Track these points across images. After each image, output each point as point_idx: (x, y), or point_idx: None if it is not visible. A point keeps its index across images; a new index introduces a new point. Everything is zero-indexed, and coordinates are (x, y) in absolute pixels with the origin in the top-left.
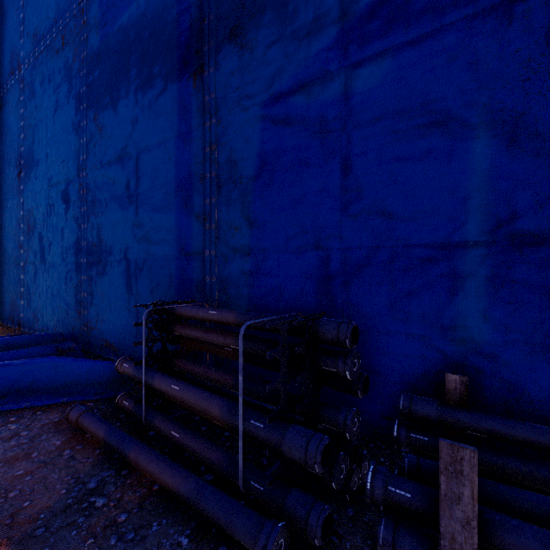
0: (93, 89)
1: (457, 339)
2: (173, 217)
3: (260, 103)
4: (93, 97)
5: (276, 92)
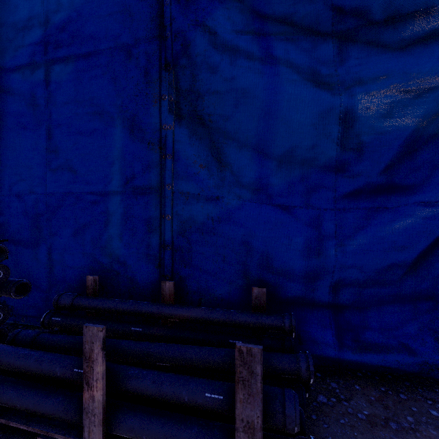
0: None
1: (108, 253)
2: None
3: None
4: None
5: (2, 66)
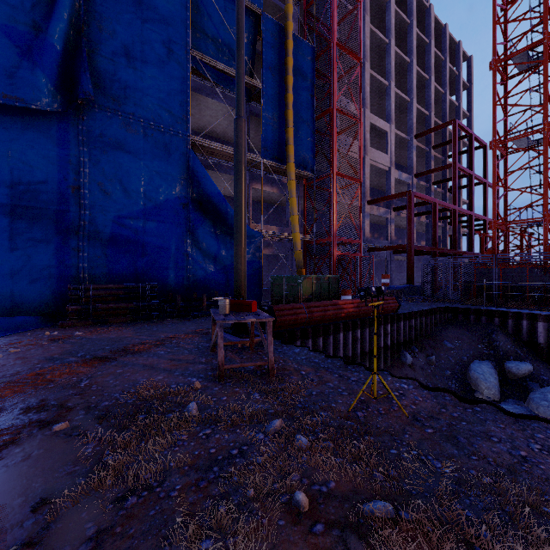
0: None
1: (169, 287)
2: (53, 246)
3: (112, 216)
4: None
5: (119, 215)
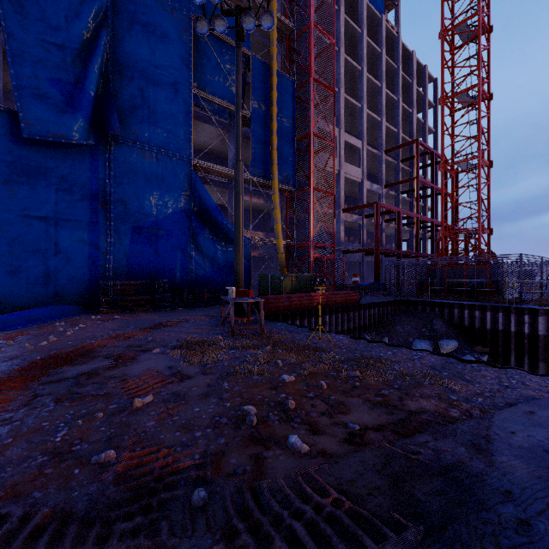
0: (1, 165)
1: (176, 284)
2: (87, 251)
3: (131, 226)
4: (1, 169)
5: (137, 225)
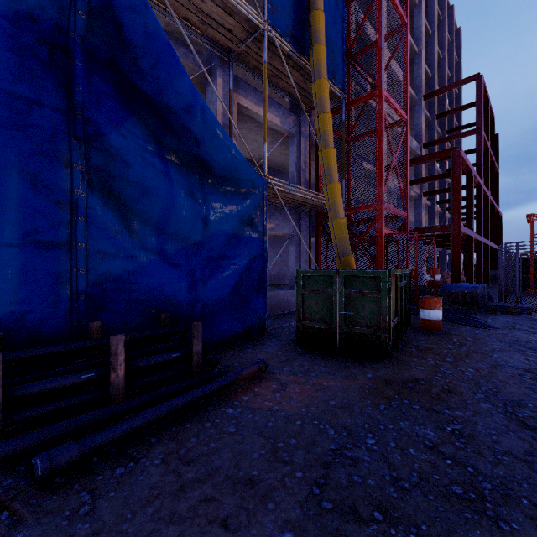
0: None
1: None
2: None
3: None
4: None
5: None
